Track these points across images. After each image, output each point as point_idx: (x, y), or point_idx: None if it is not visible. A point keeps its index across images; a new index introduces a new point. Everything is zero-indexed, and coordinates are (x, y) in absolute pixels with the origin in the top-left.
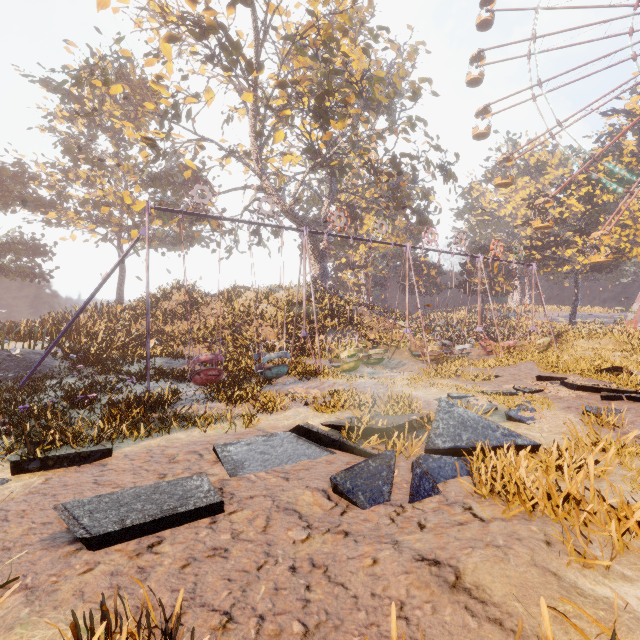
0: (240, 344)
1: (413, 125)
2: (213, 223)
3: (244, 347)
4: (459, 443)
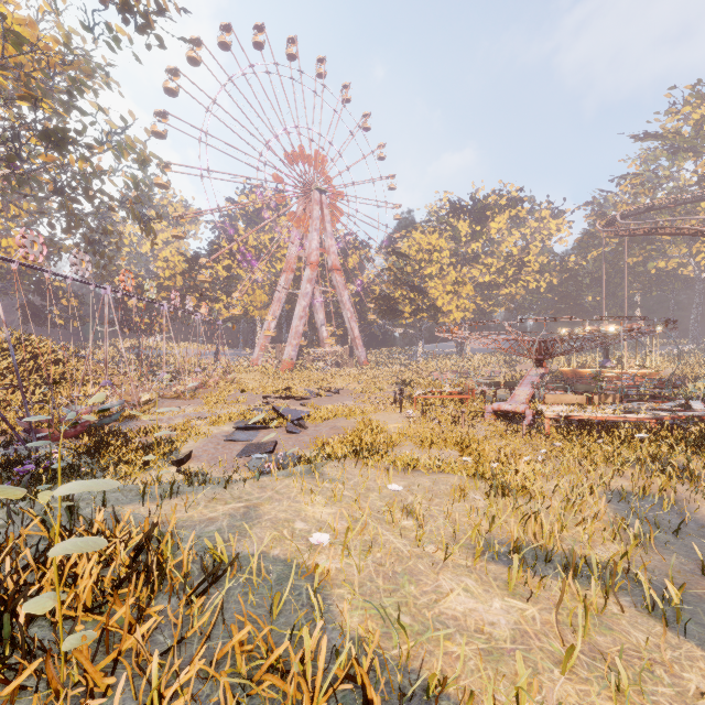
0: None
1: (137, 184)
2: None
3: None
4: (297, 417)
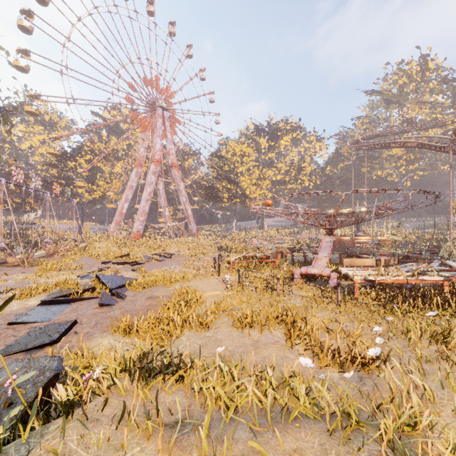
0: None
1: None
2: None
3: None
4: (119, 284)
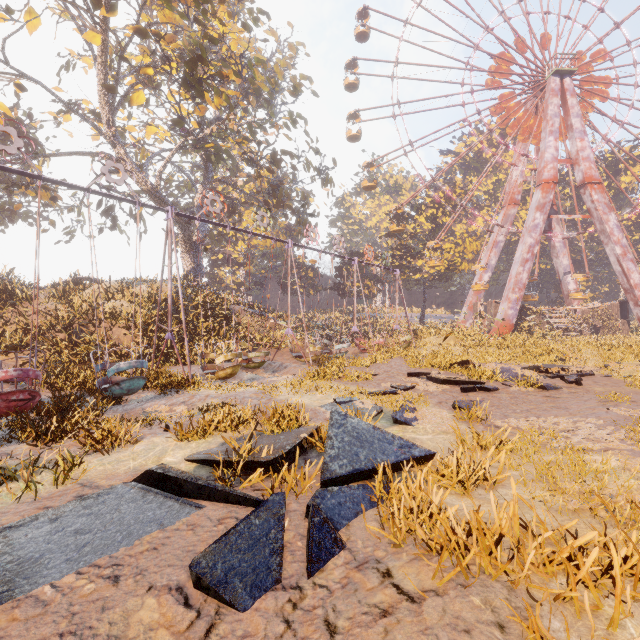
0: (81, 351)
1: (294, 121)
2: (44, 194)
3: (86, 355)
4: (358, 465)
